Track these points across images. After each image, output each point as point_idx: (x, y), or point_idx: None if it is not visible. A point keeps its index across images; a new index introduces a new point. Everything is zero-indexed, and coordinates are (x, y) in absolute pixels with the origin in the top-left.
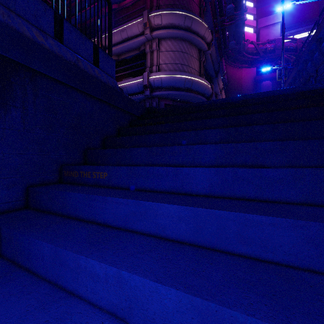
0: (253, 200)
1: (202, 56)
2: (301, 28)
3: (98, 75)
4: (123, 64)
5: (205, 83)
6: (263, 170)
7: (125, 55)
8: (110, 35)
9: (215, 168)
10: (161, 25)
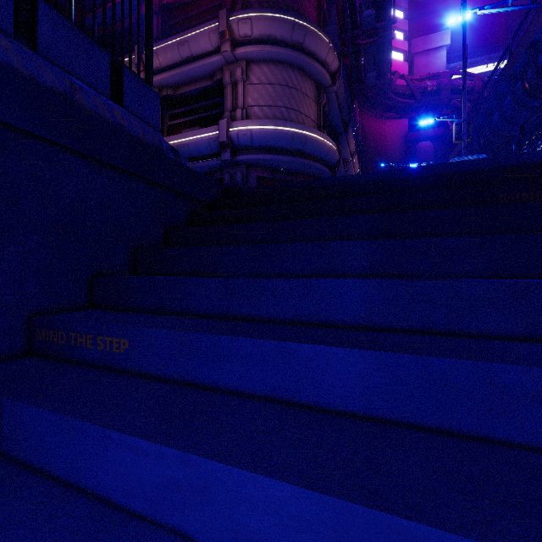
0: (471, 437)
1: (323, 95)
2: (479, 57)
3: (122, 122)
4: (184, 103)
5: (327, 142)
6: (496, 367)
7: (187, 88)
8: (149, 43)
9: (377, 351)
10: (251, 37)
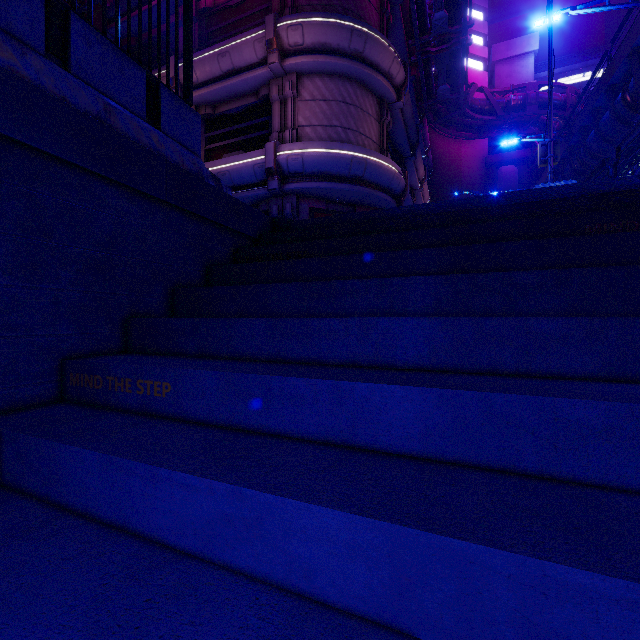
0: (535, 476)
1: (386, 113)
2: (573, 65)
3: (160, 147)
4: (224, 123)
5: (391, 167)
6: (561, 402)
7: (229, 105)
8: (189, 58)
9: (438, 389)
10: (302, 46)
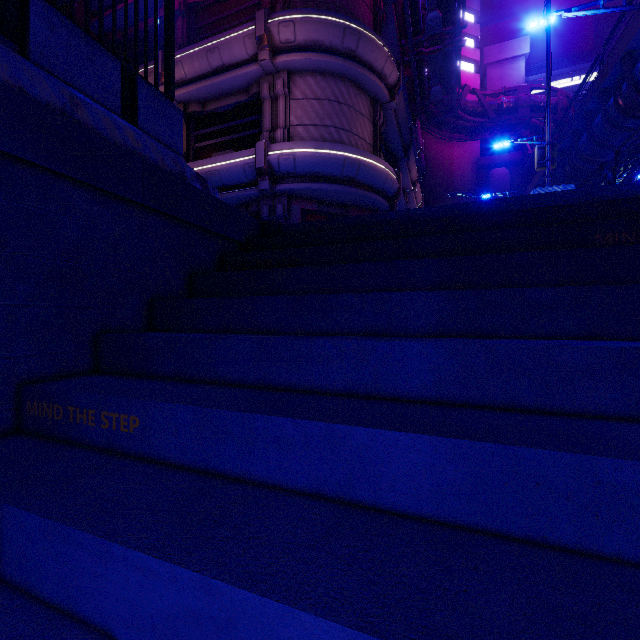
0: (572, 551)
1: (379, 113)
2: (563, 69)
3: (136, 144)
4: (214, 121)
5: (385, 168)
6: (605, 462)
7: (218, 103)
8: (170, 49)
9: (451, 439)
10: (294, 43)
